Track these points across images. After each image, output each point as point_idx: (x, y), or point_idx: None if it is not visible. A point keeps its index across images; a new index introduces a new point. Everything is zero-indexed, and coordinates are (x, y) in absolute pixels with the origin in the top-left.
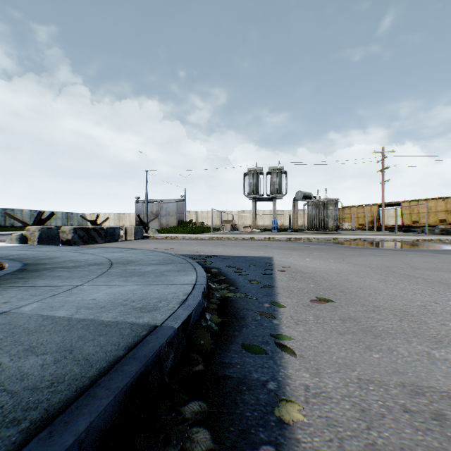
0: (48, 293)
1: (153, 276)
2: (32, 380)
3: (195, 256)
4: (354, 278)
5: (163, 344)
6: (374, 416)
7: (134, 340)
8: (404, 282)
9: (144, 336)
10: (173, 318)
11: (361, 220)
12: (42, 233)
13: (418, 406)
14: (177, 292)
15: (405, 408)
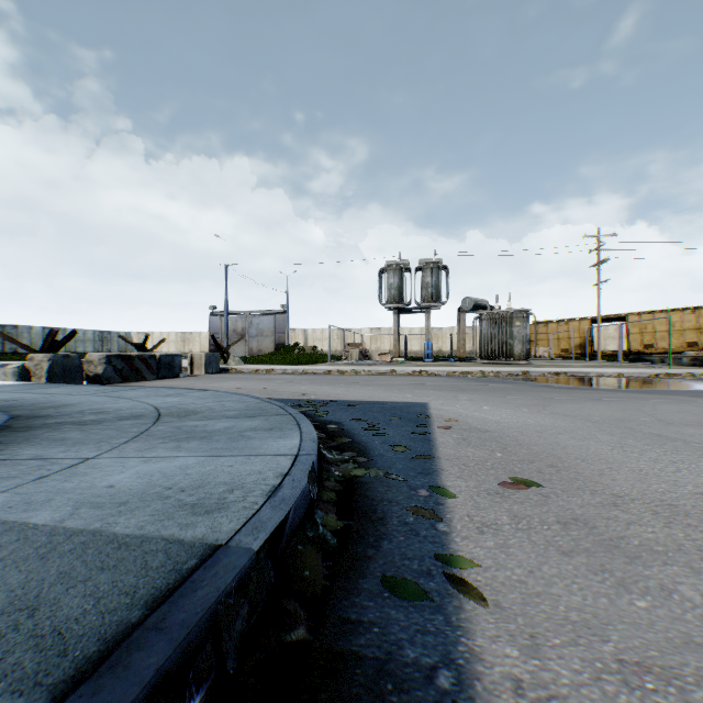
0: (33, 473)
1: (225, 439)
2: None
3: (301, 401)
4: (569, 441)
5: (227, 590)
6: None
7: (167, 582)
8: (654, 447)
9: (190, 571)
10: (252, 528)
11: (564, 343)
12: (54, 364)
13: None
14: (265, 470)
15: None
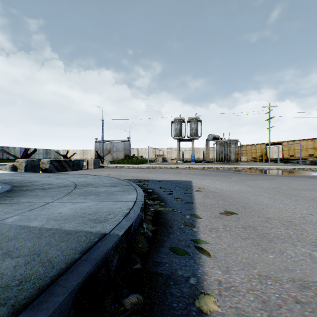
0: (27, 208)
1: (105, 195)
2: (5, 279)
3: (136, 180)
4: (251, 196)
5: (110, 249)
6: (273, 306)
7: (87, 245)
8: (287, 199)
9: (96, 242)
10: (118, 228)
11: (254, 154)
12: (28, 164)
13: (306, 298)
14: (122, 207)
15: (296, 300)
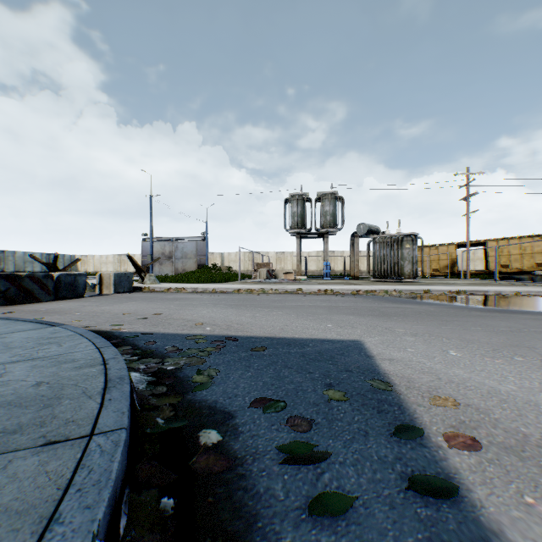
0: None
1: None
2: None
3: (188, 339)
4: None
5: None
6: None
7: None
8: None
9: None
10: None
11: (435, 264)
12: None
13: None
14: None
15: None
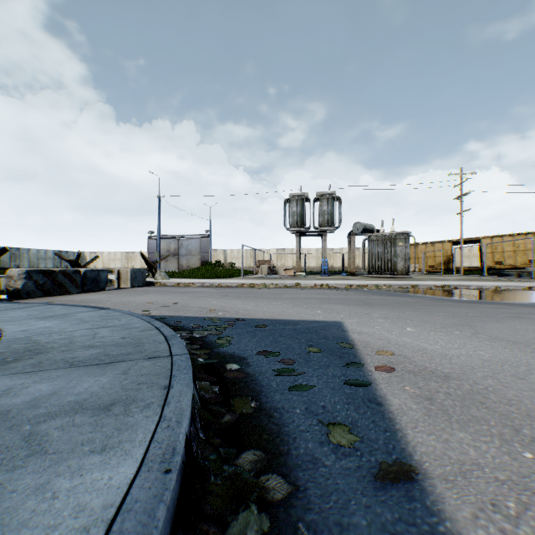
0: None
1: None
2: None
3: (206, 320)
4: None
5: None
6: None
7: None
8: None
9: None
10: None
11: (431, 260)
12: None
13: None
14: None
15: None
